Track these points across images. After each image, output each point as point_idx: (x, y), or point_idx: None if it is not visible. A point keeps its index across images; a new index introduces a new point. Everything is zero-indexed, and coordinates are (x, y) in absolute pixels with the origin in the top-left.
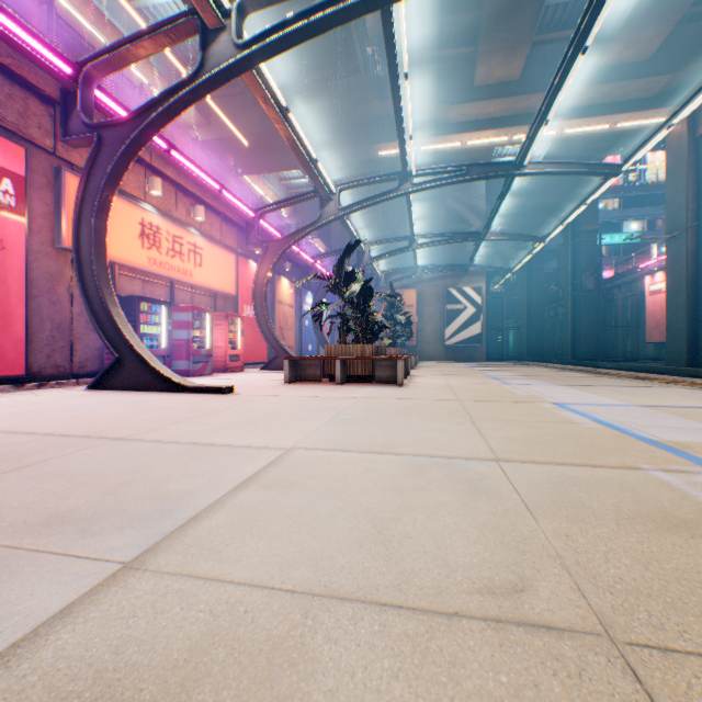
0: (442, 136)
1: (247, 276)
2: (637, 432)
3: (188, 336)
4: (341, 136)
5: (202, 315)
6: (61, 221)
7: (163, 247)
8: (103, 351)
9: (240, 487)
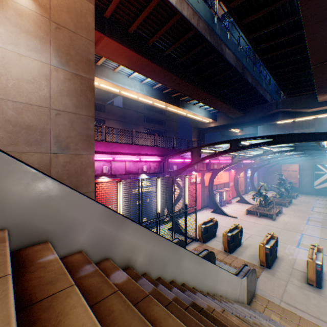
0: (304, 117)
1: (230, 174)
2: (300, 241)
3: (221, 197)
4: (261, 119)
5: (223, 191)
6: (204, 182)
7: (215, 178)
8: (207, 202)
9: (248, 237)
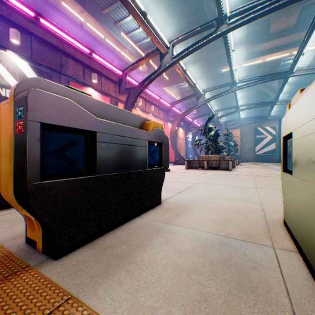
0: (252, 59)
1: (167, 129)
2: None
3: None
4: (204, 66)
5: None
6: None
7: None
8: None
9: (189, 187)
